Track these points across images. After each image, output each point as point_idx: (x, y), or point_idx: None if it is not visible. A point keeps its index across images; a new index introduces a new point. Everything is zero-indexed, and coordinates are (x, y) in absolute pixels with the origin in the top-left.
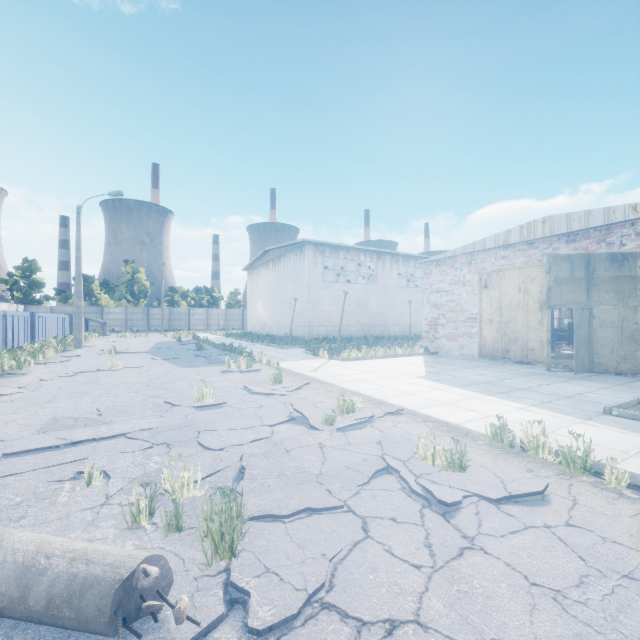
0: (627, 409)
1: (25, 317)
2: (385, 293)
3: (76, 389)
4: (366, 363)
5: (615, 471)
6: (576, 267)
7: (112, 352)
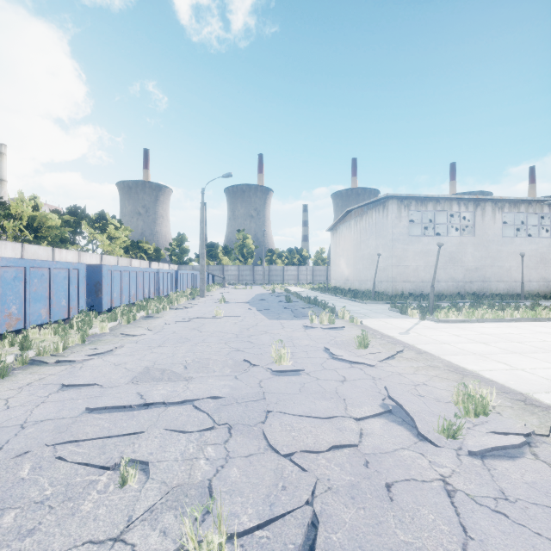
0: None
1: (171, 273)
2: (485, 245)
3: (183, 335)
4: (472, 327)
5: None
6: None
7: (222, 301)
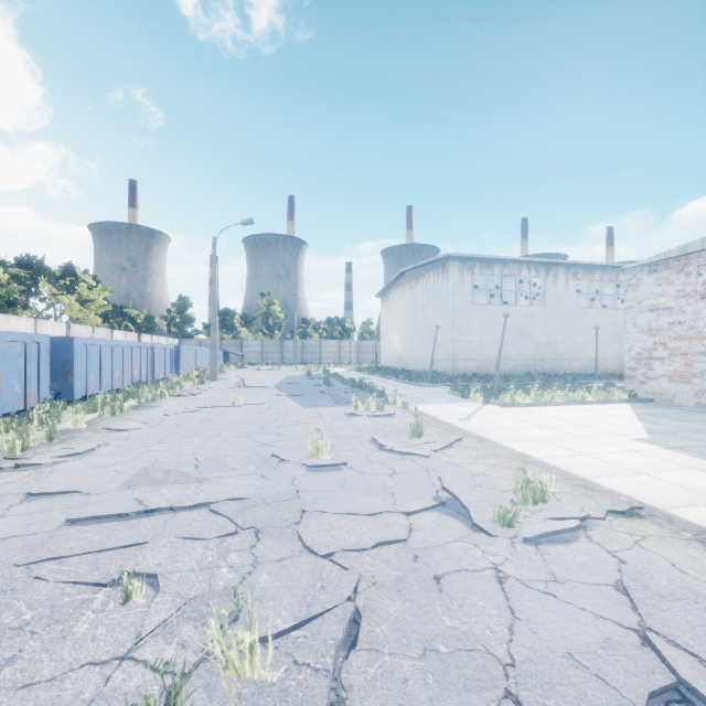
0: None
1: (171, 349)
2: (557, 317)
3: (190, 428)
4: (540, 411)
5: None
6: None
7: (241, 386)
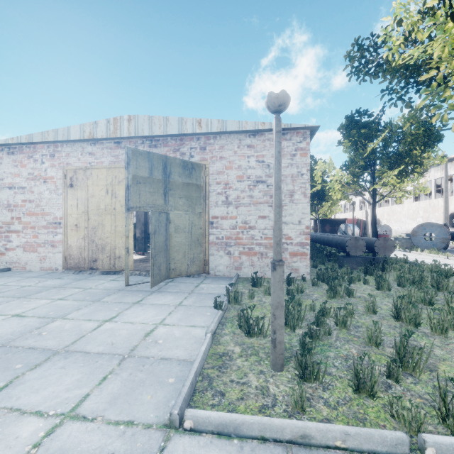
0: (203, 370)
1: None
2: None
3: None
4: None
5: None
6: (155, 167)
7: None
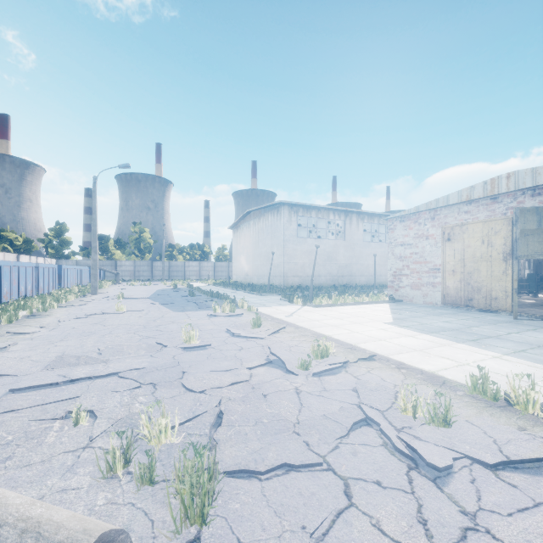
0: None
1: (53, 268)
2: (352, 247)
3: (85, 329)
4: (336, 309)
5: None
6: None
7: (120, 297)
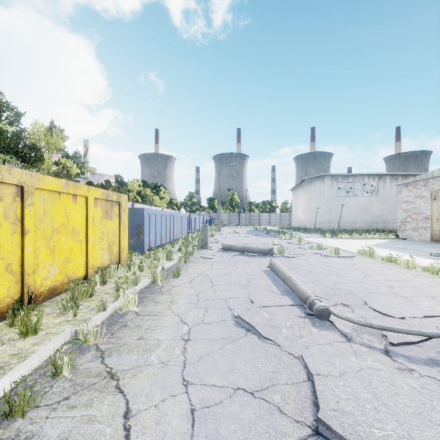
0: None
1: (202, 218)
2: (385, 201)
3: (235, 240)
4: (349, 240)
5: (377, 255)
6: None
7: (234, 232)
